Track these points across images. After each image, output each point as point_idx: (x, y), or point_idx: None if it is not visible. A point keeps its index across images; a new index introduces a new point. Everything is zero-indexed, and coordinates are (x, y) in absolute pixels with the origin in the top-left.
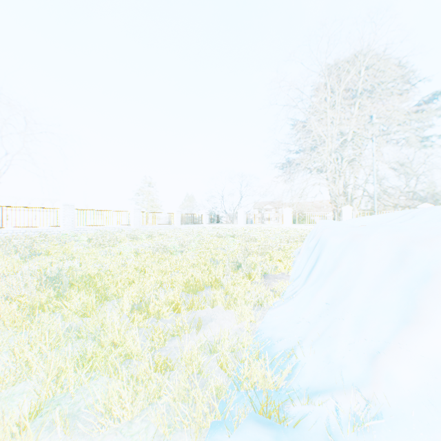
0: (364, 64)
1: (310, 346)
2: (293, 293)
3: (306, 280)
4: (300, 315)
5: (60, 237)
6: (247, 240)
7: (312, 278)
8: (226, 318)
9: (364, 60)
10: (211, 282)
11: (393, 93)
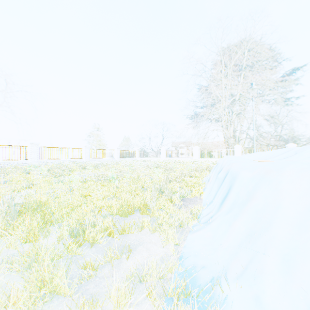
0: (247, 47)
1: (234, 281)
2: (209, 218)
3: (220, 207)
4: (218, 242)
5: (26, 168)
6: (168, 169)
7: (226, 206)
8: (152, 241)
9: (248, 44)
10: (140, 206)
11: (267, 67)
